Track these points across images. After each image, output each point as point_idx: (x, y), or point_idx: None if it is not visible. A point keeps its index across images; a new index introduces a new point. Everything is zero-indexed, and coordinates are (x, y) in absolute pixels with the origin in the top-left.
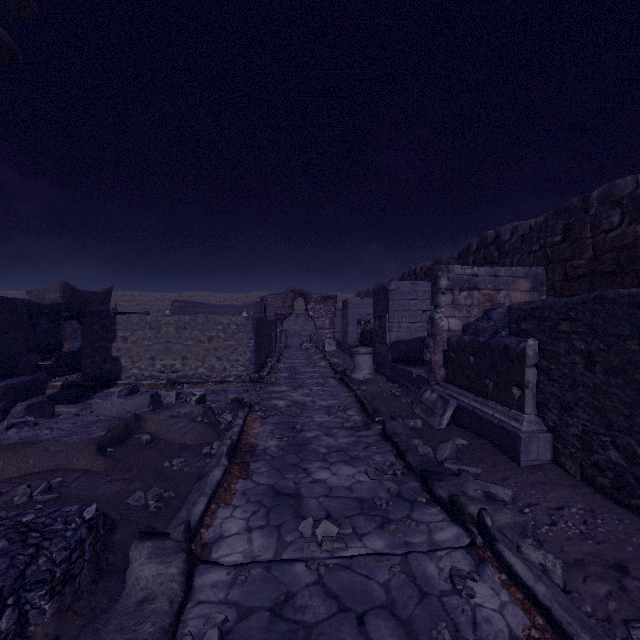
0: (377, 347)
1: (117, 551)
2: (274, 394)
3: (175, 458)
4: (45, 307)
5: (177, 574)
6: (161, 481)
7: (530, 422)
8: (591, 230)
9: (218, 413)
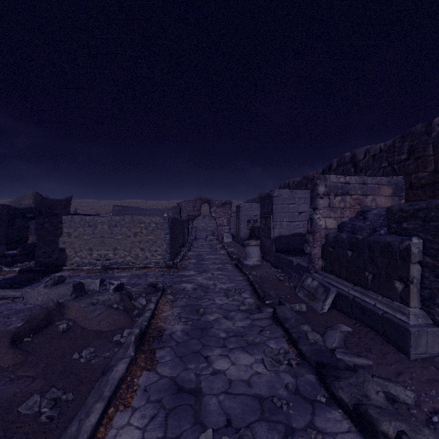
0: (263, 240)
1: None
2: (184, 278)
3: (86, 348)
4: (20, 210)
5: None
6: (64, 378)
7: (416, 315)
8: (433, 149)
9: (135, 297)
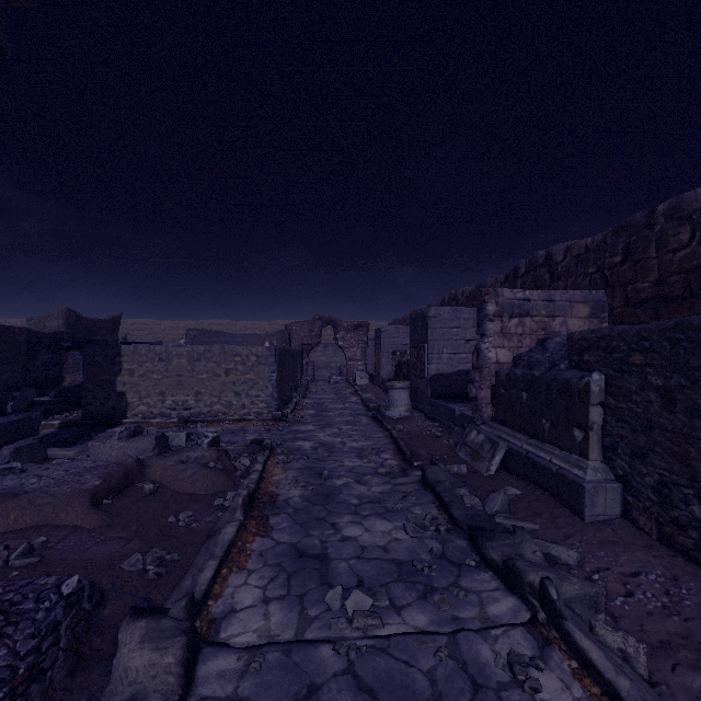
0: (414, 381)
1: (104, 631)
2: (299, 434)
3: (182, 511)
4: (46, 336)
5: (174, 664)
6: (164, 540)
7: (595, 470)
8: (656, 249)
9: (234, 457)
